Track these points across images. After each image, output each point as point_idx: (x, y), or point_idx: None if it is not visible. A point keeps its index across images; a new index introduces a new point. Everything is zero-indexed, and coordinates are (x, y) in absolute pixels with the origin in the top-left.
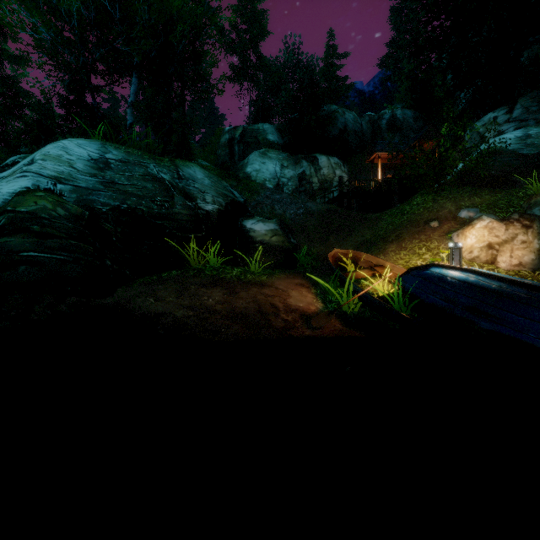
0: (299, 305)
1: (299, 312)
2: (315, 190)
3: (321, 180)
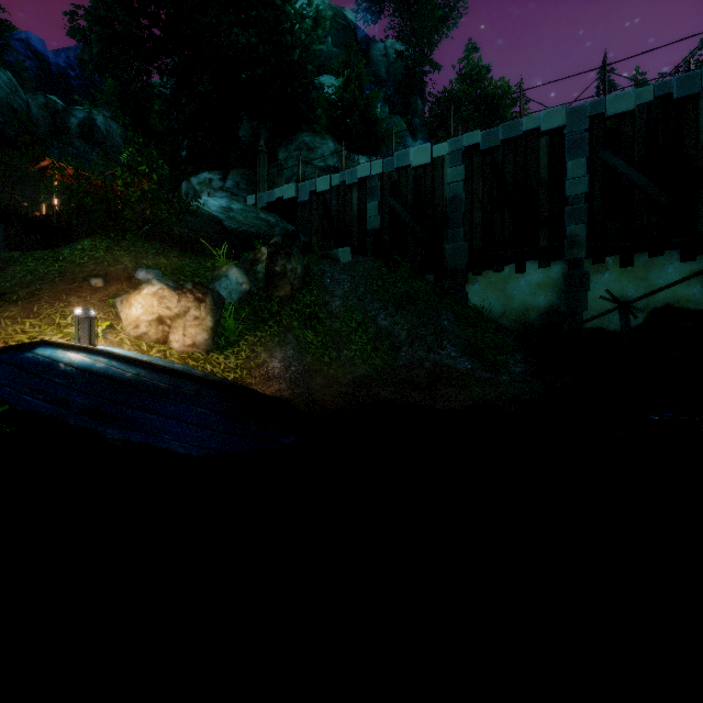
0: None
1: None
2: None
3: None
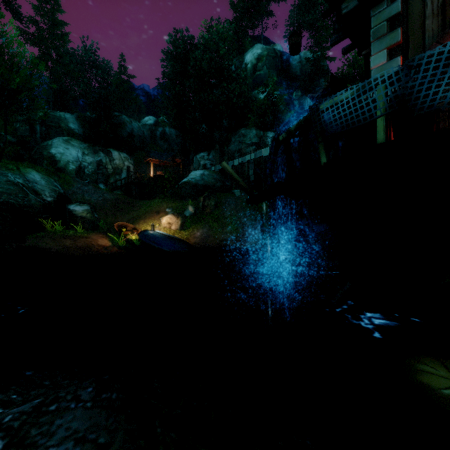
0: (102, 244)
1: (103, 246)
2: (110, 173)
3: (115, 168)
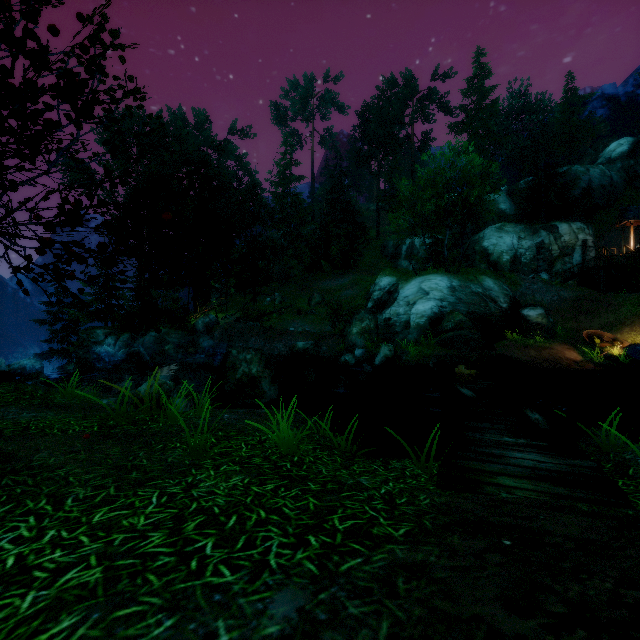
0: (571, 357)
1: (572, 360)
2: (555, 256)
3: (562, 247)
